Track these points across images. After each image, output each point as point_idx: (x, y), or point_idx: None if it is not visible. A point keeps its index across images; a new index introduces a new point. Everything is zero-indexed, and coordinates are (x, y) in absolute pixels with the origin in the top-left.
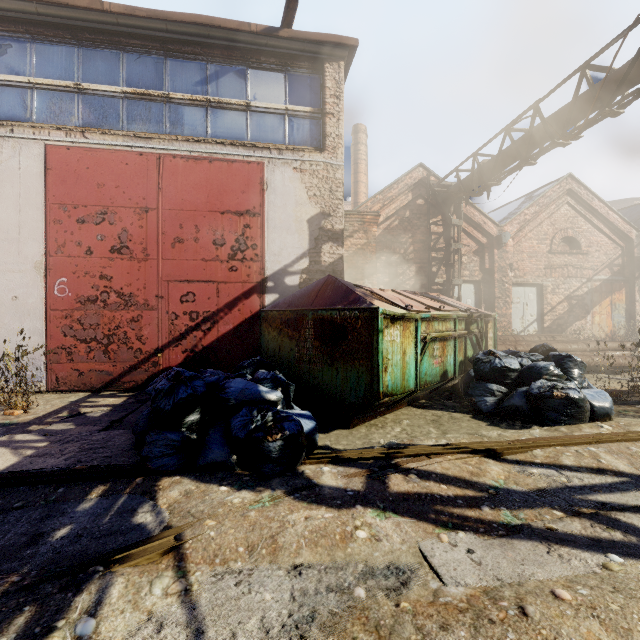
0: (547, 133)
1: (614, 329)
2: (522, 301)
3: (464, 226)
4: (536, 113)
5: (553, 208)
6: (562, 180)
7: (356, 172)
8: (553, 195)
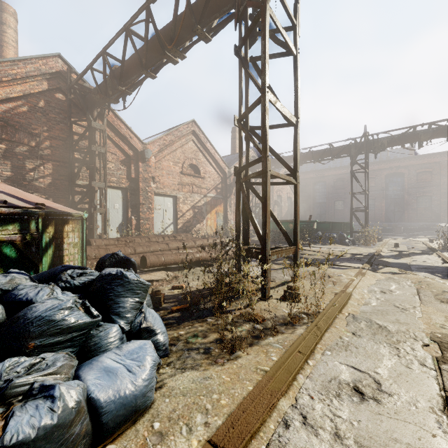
0: (159, 41)
1: (218, 229)
2: (163, 208)
3: (111, 135)
4: (149, 16)
5: (184, 141)
6: (189, 122)
7: (0, 55)
8: (184, 131)
